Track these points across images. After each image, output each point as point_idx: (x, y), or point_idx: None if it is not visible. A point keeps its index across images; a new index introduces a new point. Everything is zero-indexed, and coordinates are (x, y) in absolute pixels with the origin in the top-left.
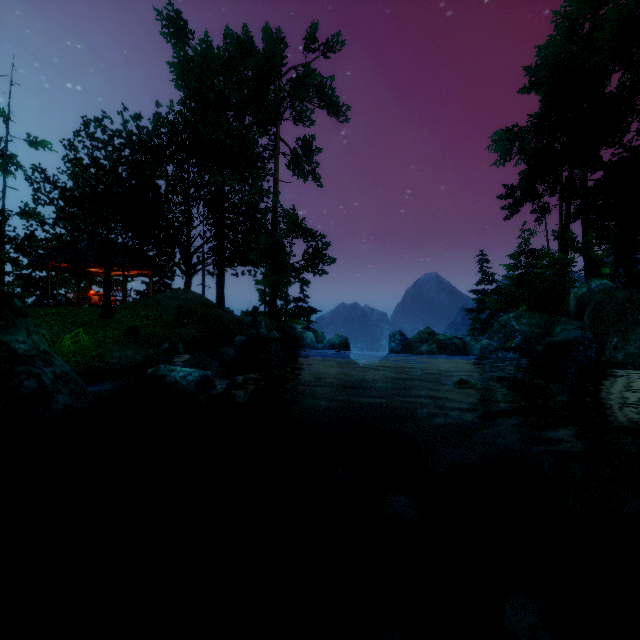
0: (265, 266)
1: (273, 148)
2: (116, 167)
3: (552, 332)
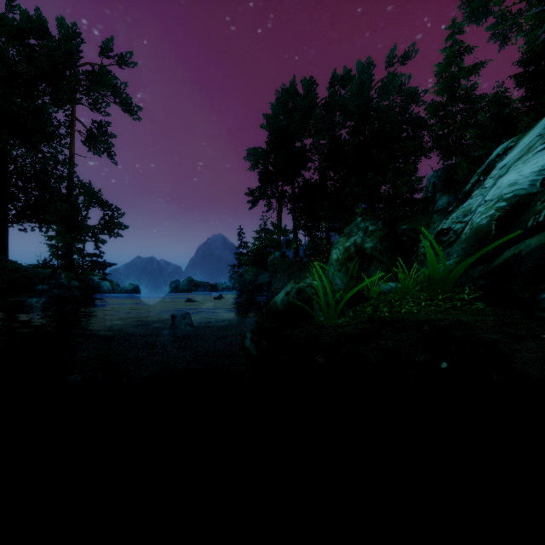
0: (58, 224)
1: (69, 125)
2: None
3: (258, 279)
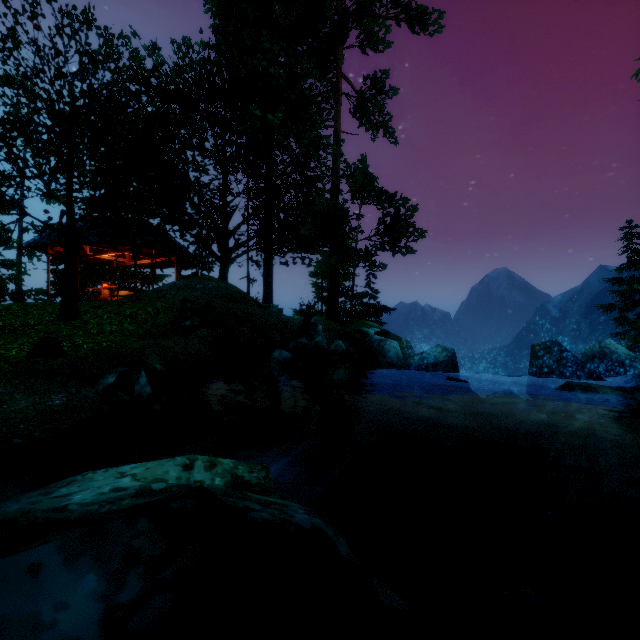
0: (322, 252)
1: (333, 88)
2: (56, 44)
3: None
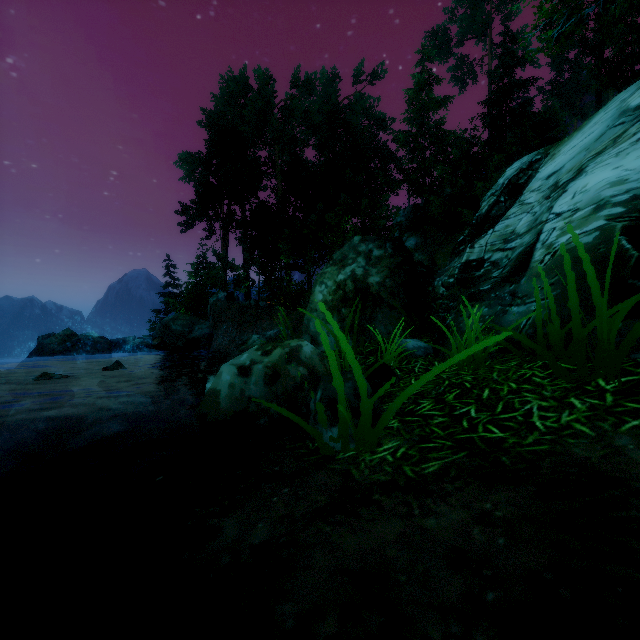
0: None
1: None
2: None
3: (193, 330)
